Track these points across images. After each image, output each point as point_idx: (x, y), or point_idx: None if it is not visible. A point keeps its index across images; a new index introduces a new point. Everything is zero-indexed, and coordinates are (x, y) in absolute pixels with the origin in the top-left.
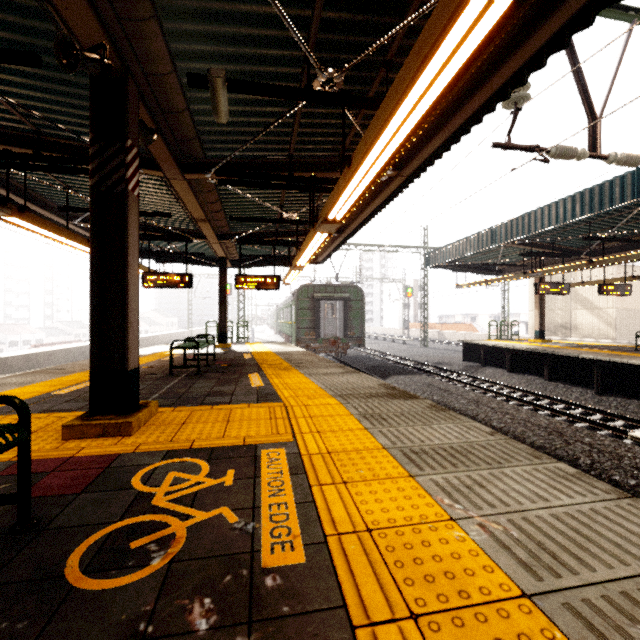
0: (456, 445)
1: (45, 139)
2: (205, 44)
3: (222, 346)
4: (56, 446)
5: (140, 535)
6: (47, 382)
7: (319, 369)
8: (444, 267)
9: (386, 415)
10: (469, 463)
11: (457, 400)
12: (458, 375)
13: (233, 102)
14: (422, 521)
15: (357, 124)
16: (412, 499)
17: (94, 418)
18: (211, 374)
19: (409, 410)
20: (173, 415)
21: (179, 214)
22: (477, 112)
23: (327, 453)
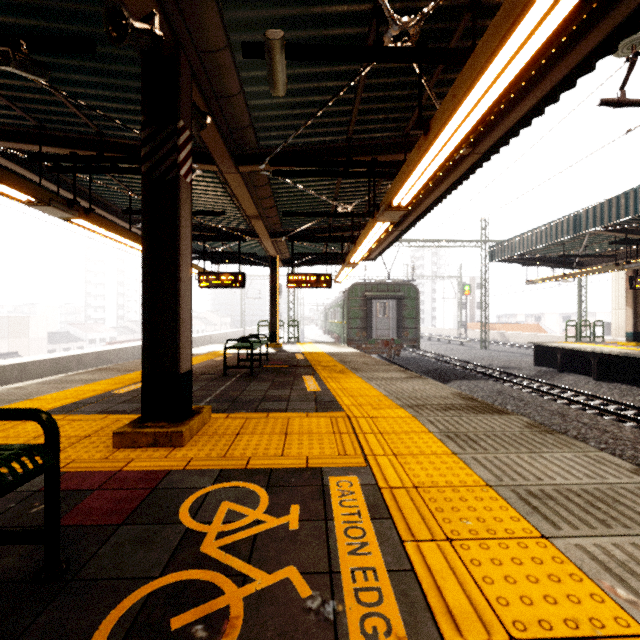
0: (591, 487)
1: (107, 140)
2: (261, 8)
3: (274, 346)
4: (106, 455)
5: (184, 605)
6: (110, 380)
7: (378, 373)
8: (511, 261)
9: (475, 435)
10: (626, 521)
11: (537, 412)
12: (531, 382)
13: (289, 79)
14: (598, 632)
15: (430, 90)
16: (563, 582)
17: (145, 425)
18: (264, 376)
19: (502, 429)
20: (227, 423)
21: (232, 213)
22: (586, 58)
23: (413, 487)
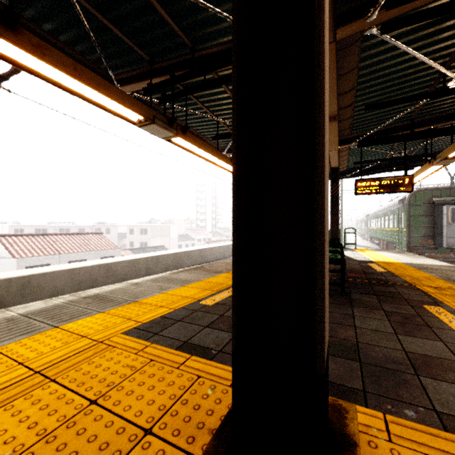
0: None
1: (198, 56)
2: None
3: None
4: None
5: None
6: (201, 282)
7: None
8: None
9: None
10: None
11: None
12: None
13: None
14: None
15: None
16: None
17: None
18: (361, 297)
19: None
20: None
21: None
22: None
23: None
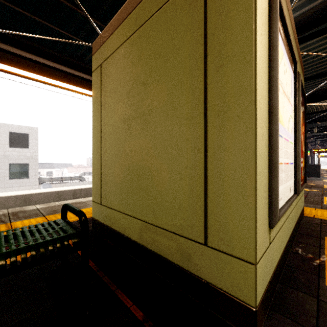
0: None
1: None
2: None
3: None
4: None
5: None
6: None
7: None
8: None
9: None
10: None
11: None
12: None
13: None
14: None
15: None
16: None
17: None
18: None
19: None
20: None
21: None
22: None
23: None
